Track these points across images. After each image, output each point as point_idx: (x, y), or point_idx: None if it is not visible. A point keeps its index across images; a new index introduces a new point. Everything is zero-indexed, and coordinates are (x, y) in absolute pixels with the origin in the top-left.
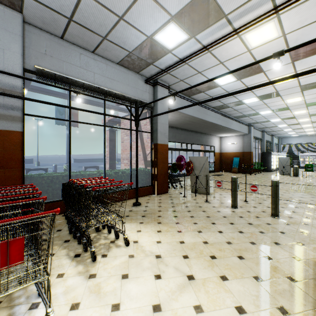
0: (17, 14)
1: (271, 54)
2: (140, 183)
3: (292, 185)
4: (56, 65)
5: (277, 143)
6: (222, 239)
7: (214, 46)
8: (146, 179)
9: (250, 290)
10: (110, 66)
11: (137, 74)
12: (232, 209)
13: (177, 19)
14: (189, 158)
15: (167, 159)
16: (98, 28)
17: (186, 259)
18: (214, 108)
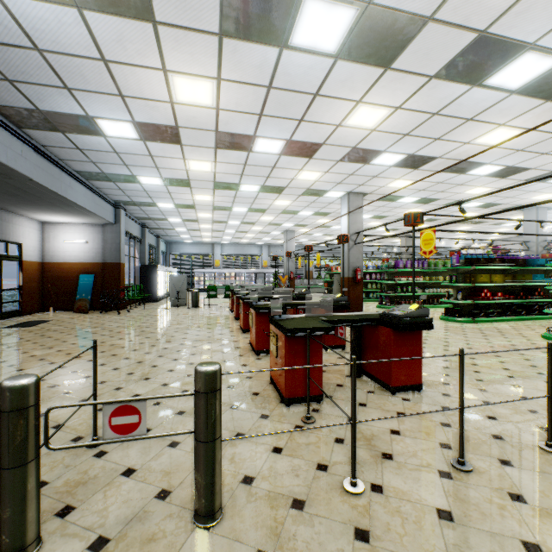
0: None
1: None
2: None
3: (198, 328)
4: None
5: (166, 252)
6: None
7: None
8: None
9: None
10: None
11: None
12: None
13: None
14: None
15: None
16: None
17: None
18: None
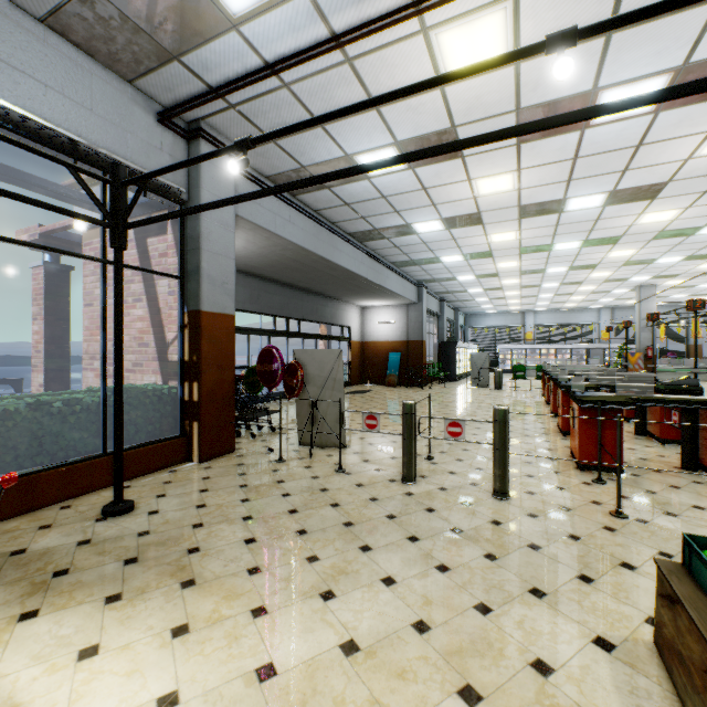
0: None
1: (485, 110)
2: (142, 432)
3: None
4: None
5: (464, 326)
6: (401, 615)
7: (364, 36)
8: (164, 419)
9: None
10: (6, 19)
11: (128, 87)
12: (405, 485)
13: None
14: (295, 355)
15: (232, 356)
16: None
17: None
18: (351, 237)
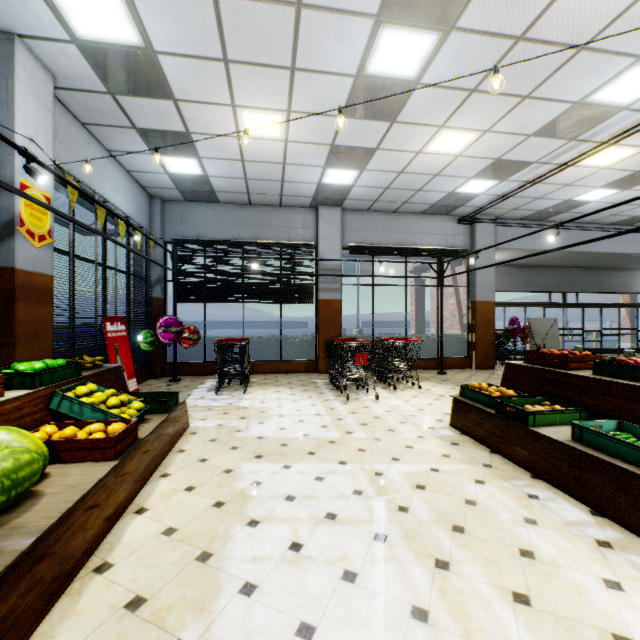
0: (338, 208)
1: None
2: (451, 352)
3: None
4: (362, 237)
5: None
6: None
7: (533, 185)
8: (460, 349)
9: None
10: (411, 220)
11: (445, 217)
12: None
13: (476, 177)
14: (528, 321)
15: (493, 322)
16: (398, 200)
17: None
18: (613, 225)
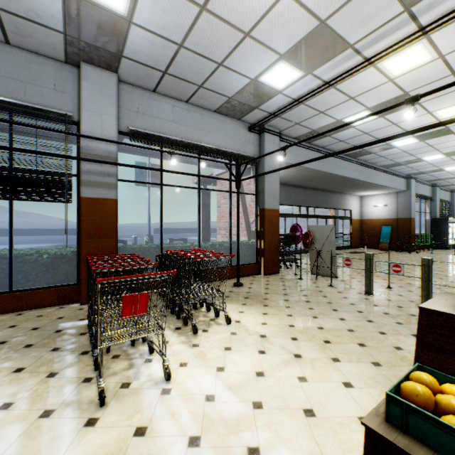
0: (113, 74)
1: (426, 80)
2: (242, 259)
3: None
4: (148, 123)
5: None
6: (343, 326)
7: (338, 82)
8: (249, 255)
9: (364, 372)
10: (205, 116)
11: (238, 121)
12: (365, 296)
13: (287, 57)
14: (308, 228)
15: (277, 228)
16: (193, 78)
17: (295, 341)
18: (347, 156)
